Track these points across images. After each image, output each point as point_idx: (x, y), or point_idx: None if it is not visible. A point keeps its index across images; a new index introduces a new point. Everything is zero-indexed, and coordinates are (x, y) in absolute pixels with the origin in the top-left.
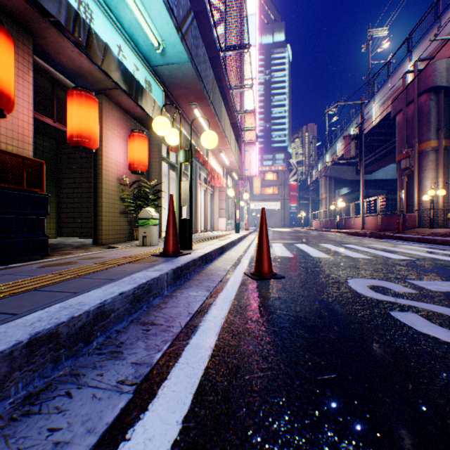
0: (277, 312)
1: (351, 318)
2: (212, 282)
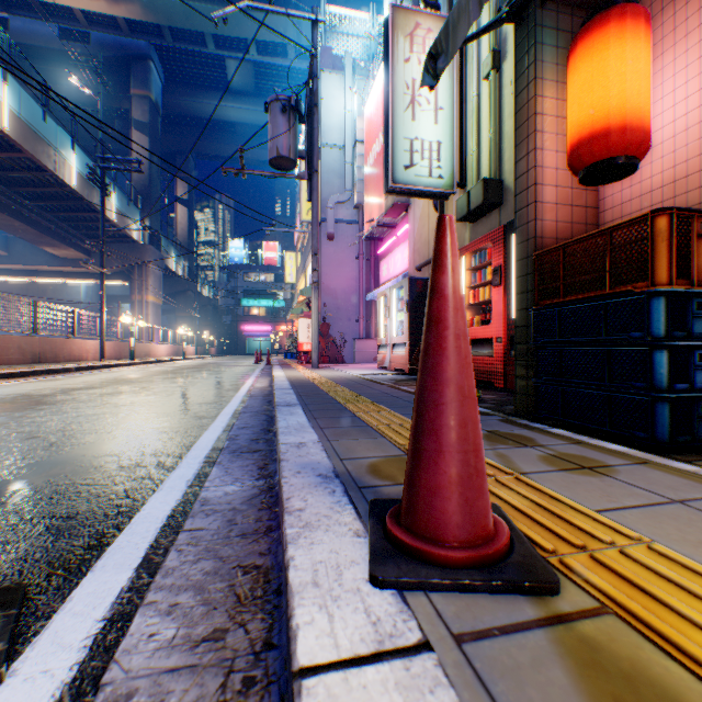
0: (98, 481)
1: None
2: (198, 531)
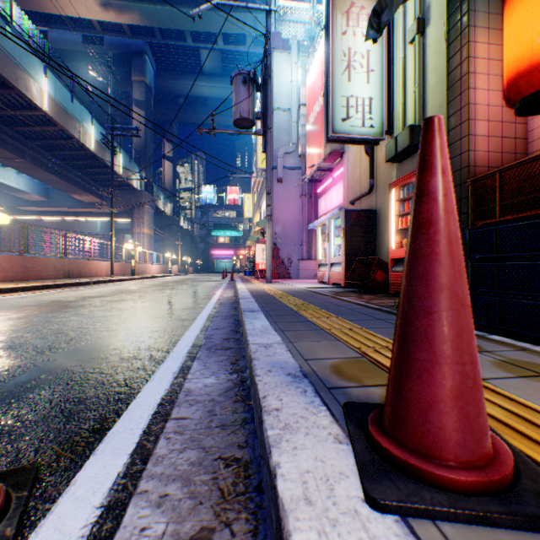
0: (104, 371)
1: (25, 373)
2: (183, 420)
